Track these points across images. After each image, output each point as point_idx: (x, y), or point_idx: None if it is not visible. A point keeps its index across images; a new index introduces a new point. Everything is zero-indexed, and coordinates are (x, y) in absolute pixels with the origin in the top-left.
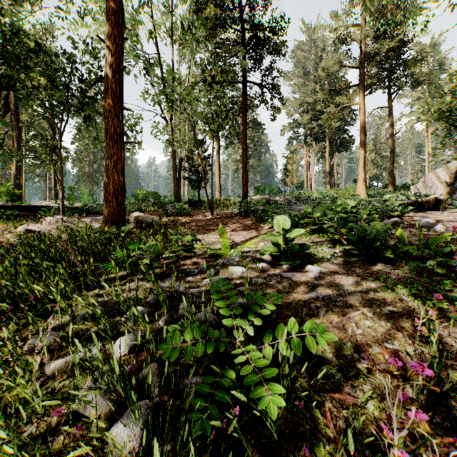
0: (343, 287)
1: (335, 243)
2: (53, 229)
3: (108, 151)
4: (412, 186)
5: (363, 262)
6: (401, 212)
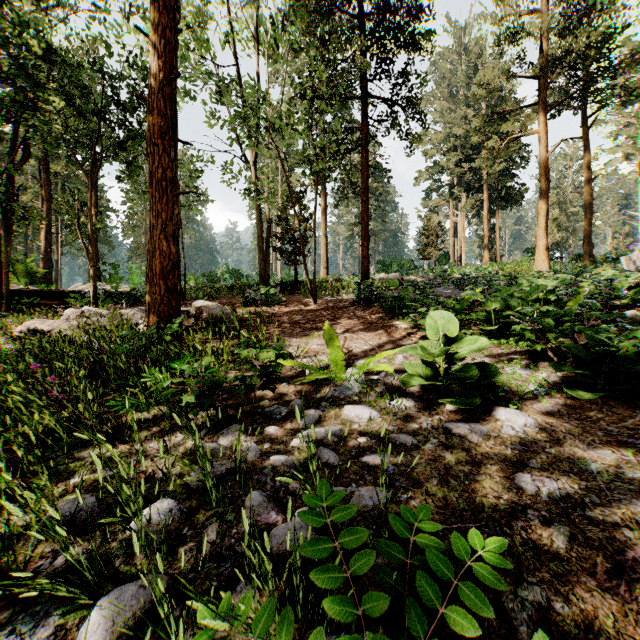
0: (588, 465)
1: (534, 357)
2: (73, 328)
3: (152, 206)
4: (622, 257)
5: (604, 401)
6: (631, 299)
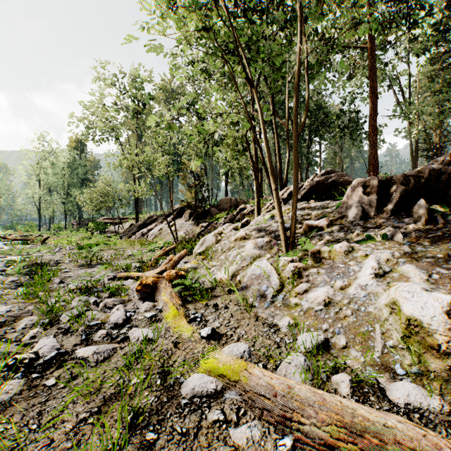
0: None
1: None
2: None
3: (370, 152)
4: None
5: None
6: None
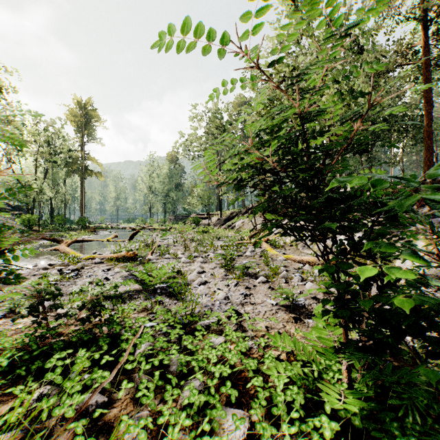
0: None
1: None
2: None
3: (424, 154)
4: None
5: None
6: None
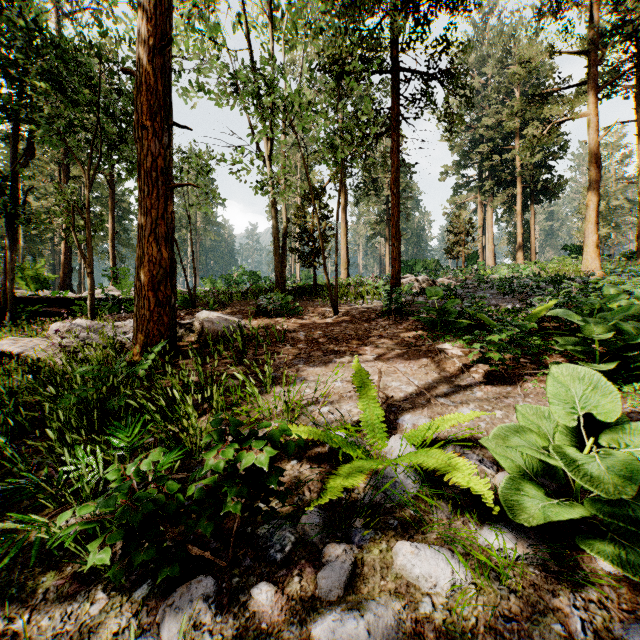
0: None
1: None
2: (53, 347)
3: (141, 202)
4: None
5: None
6: None
